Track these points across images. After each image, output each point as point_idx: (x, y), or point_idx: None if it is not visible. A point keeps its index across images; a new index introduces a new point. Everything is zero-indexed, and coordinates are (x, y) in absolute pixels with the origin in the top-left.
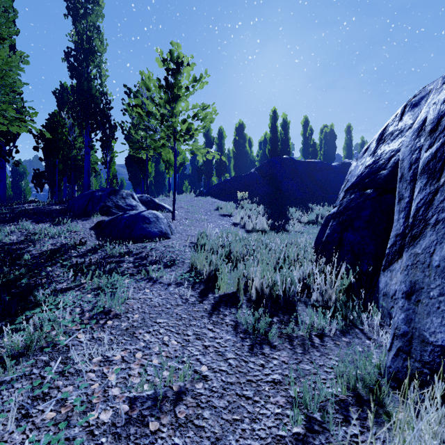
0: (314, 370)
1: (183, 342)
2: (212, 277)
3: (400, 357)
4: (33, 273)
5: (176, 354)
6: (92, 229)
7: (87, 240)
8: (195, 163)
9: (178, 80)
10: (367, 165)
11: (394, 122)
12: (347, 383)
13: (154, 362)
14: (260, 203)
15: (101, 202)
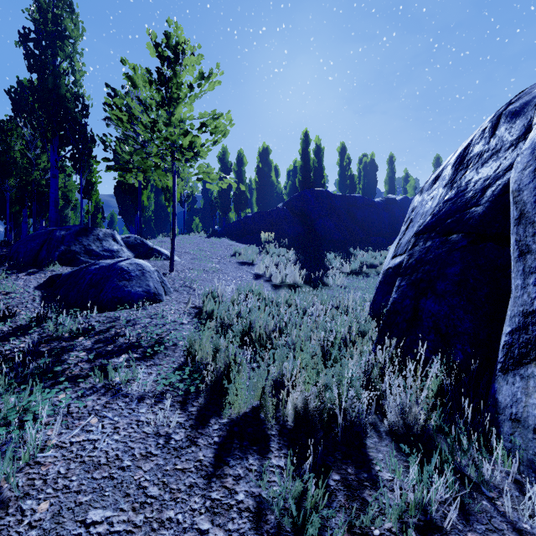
0: None
1: None
2: (218, 380)
3: None
4: None
5: None
6: (39, 289)
7: (22, 309)
8: (208, 195)
9: (177, 73)
10: (446, 199)
11: (482, 138)
12: None
13: None
14: (290, 247)
15: (63, 246)
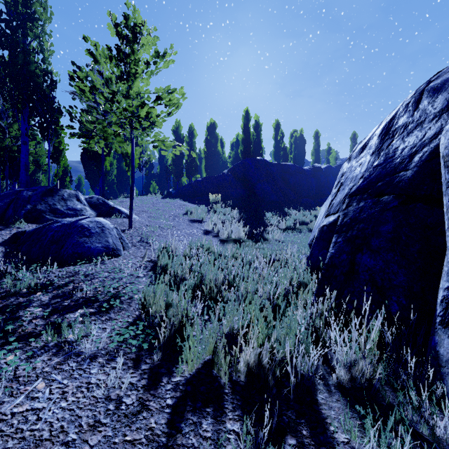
0: None
1: None
2: (171, 335)
3: None
4: None
5: None
6: (3, 245)
7: None
8: (163, 162)
9: (134, 50)
10: (376, 165)
11: (406, 112)
12: None
13: None
14: (234, 207)
15: (29, 205)
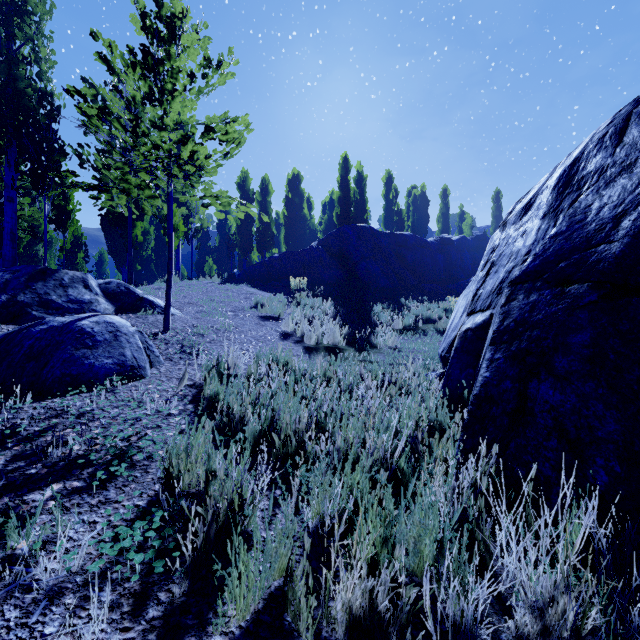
0: None
1: None
2: (211, 539)
3: None
4: None
5: None
6: None
7: None
8: (224, 231)
9: (171, 54)
10: (554, 234)
11: (600, 149)
12: None
13: None
14: (327, 296)
15: (5, 295)
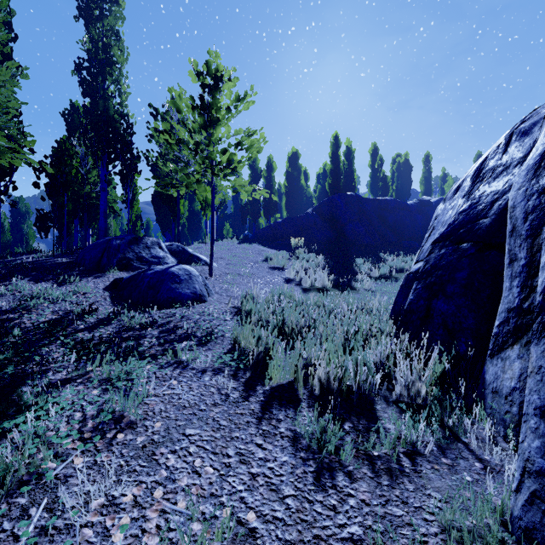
0: (408, 517)
1: (221, 468)
2: (261, 361)
3: (536, 506)
4: (22, 358)
5: (211, 491)
6: (107, 290)
7: (99, 306)
8: (238, 201)
9: (216, 99)
10: (461, 211)
11: (496, 154)
12: (458, 542)
13: (180, 506)
14: (319, 252)
15: (120, 253)
